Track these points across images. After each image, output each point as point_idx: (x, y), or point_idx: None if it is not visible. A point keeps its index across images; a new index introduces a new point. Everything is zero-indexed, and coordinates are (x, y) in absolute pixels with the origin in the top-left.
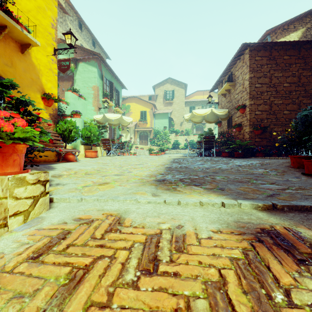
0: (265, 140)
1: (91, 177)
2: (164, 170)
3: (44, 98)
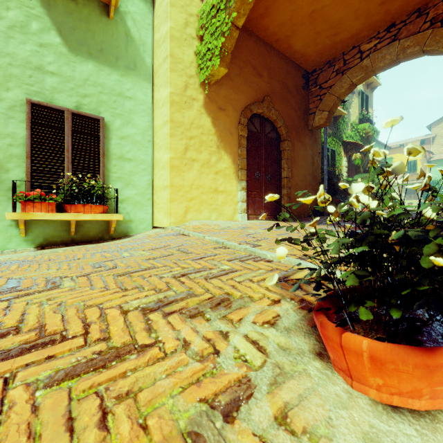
0: None
1: None
2: None
3: None
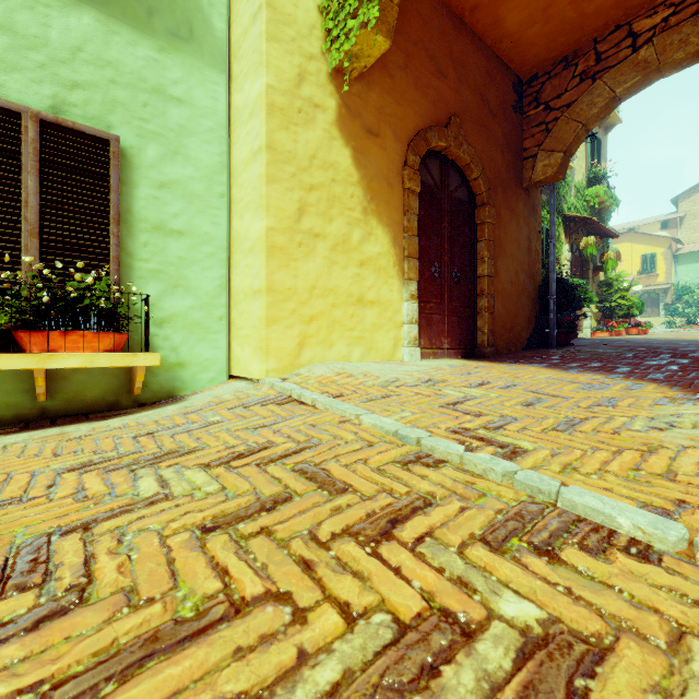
0: None
1: None
2: None
3: None
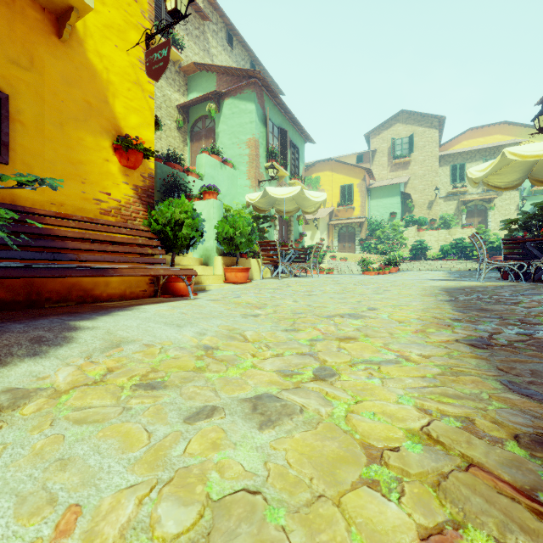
0: None
1: (129, 428)
2: (488, 373)
3: (119, 149)
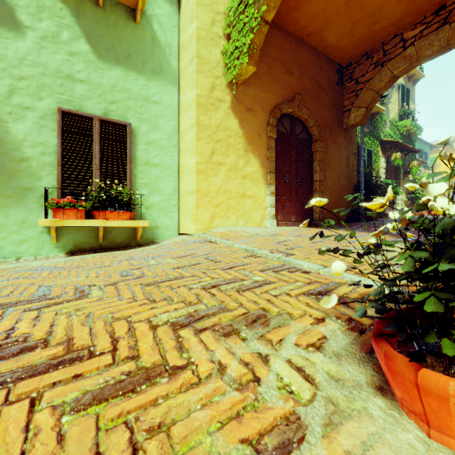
0: None
1: None
2: None
3: None
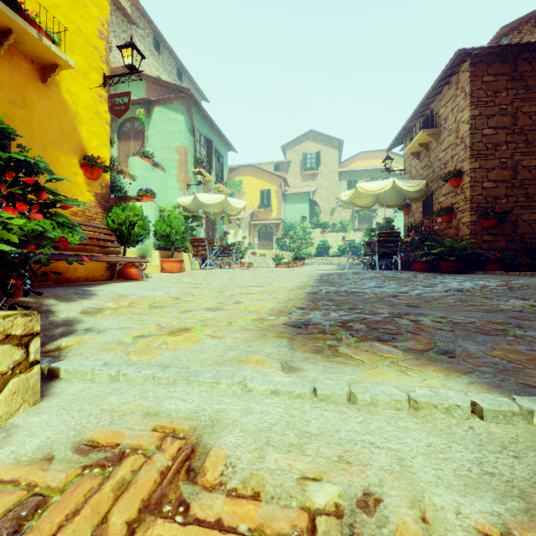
0: (503, 239)
1: (159, 314)
2: (305, 299)
3: (85, 165)
